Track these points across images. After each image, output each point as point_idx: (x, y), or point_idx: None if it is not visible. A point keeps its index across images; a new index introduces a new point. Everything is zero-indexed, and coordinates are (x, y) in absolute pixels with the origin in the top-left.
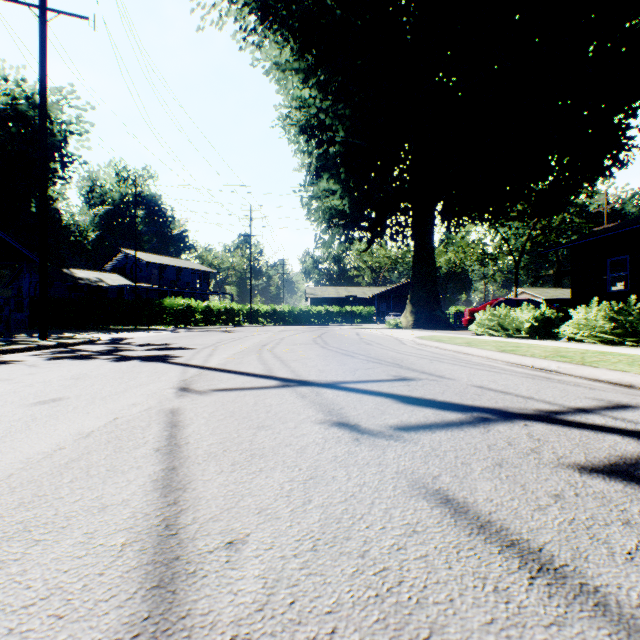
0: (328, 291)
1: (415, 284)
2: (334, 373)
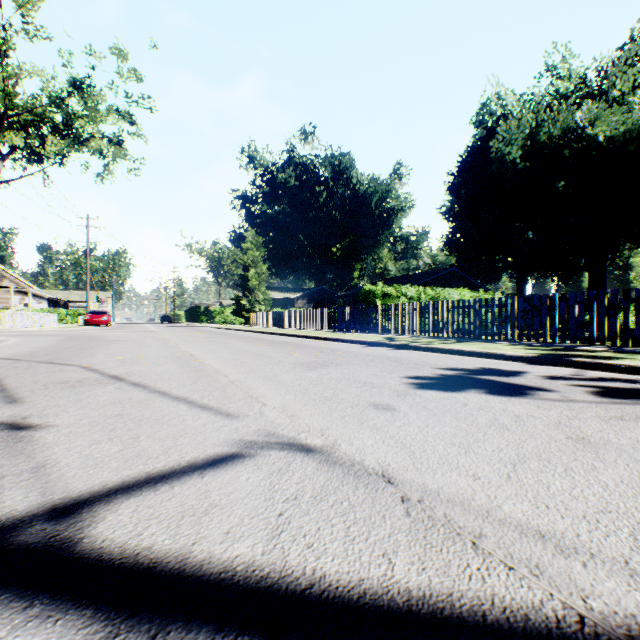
0: None
1: None
2: None
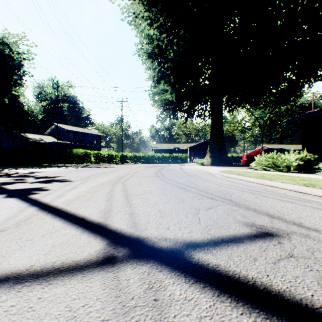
0: (163, 146)
1: (212, 141)
2: (176, 218)
